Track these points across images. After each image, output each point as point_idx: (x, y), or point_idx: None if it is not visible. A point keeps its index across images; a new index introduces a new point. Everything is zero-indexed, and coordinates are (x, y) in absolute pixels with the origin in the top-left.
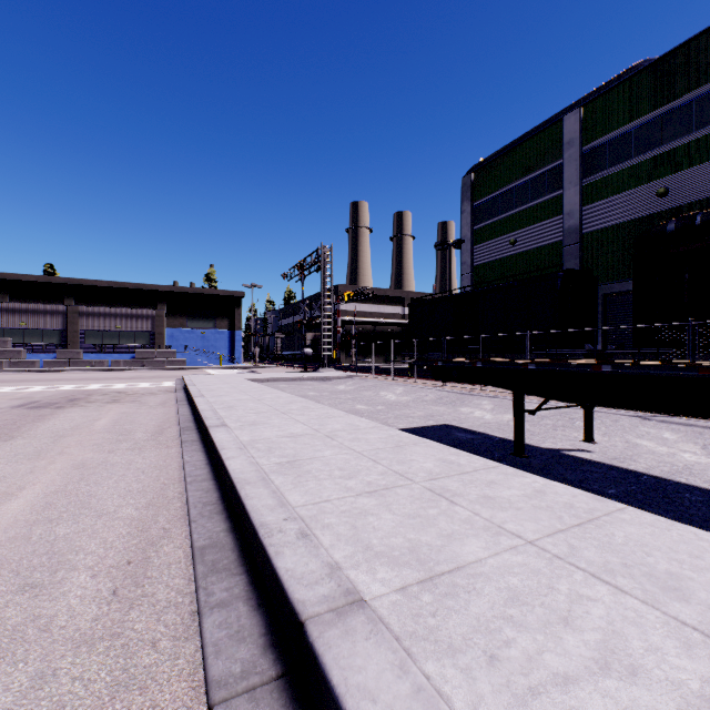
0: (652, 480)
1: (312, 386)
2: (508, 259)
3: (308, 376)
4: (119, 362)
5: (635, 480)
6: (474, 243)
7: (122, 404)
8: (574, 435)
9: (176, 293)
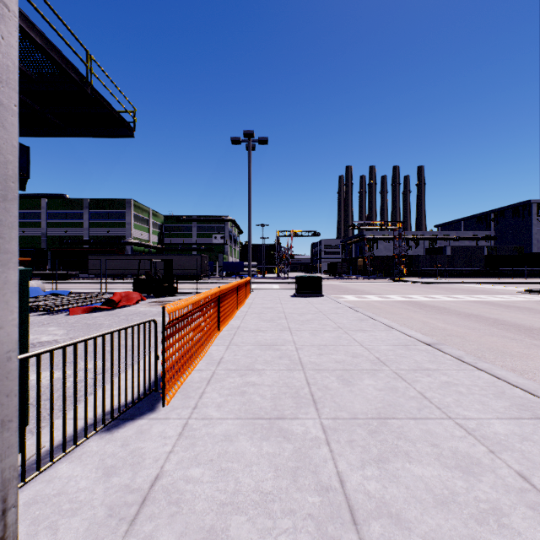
0: None
1: None
2: (22, 237)
3: None
4: None
5: None
6: None
7: None
8: None
9: None
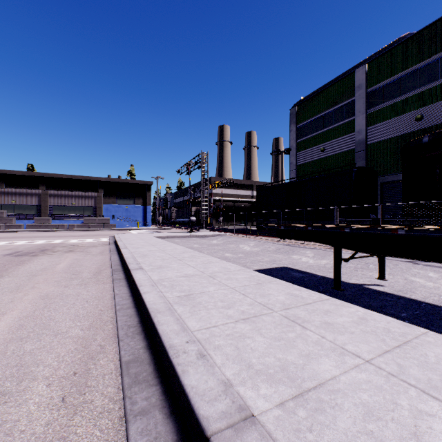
0: (429, 307)
1: (196, 241)
2: (319, 160)
3: (193, 235)
4: (74, 225)
5: (417, 307)
6: (297, 150)
7: (75, 253)
8: (369, 274)
9: (110, 182)
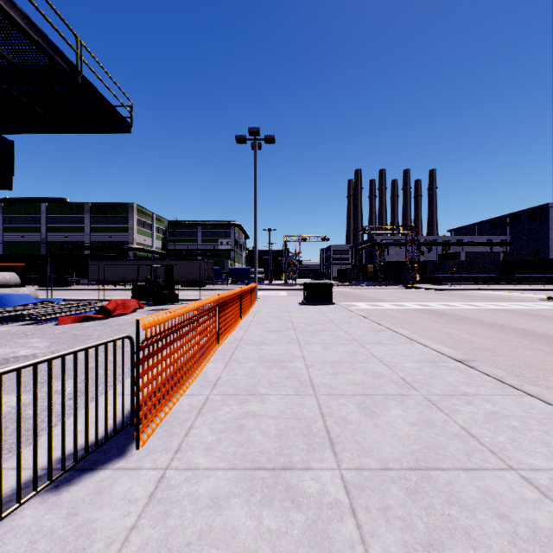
0: None
1: None
2: (21, 242)
3: None
4: None
5: None
6: (4, 231)
7: None
8: None
9: None
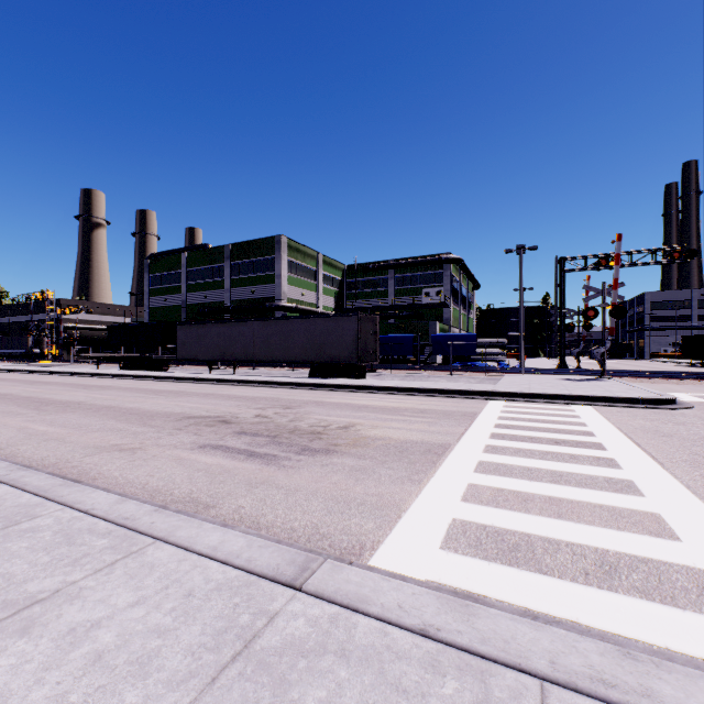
0: None
1: None
2: (164, 307)
3: (39, 364)
4: None
5: None
6: (150, 295)
7: None
8: None
9: None
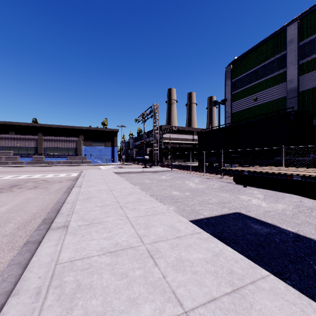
0: None
1: (148, 176)
2: (252, 108)
3: (146, 170)
4: (60, 162)
5: None
6: (232, 101)
7: (35, 190)
8: None
9: (88, 130)
